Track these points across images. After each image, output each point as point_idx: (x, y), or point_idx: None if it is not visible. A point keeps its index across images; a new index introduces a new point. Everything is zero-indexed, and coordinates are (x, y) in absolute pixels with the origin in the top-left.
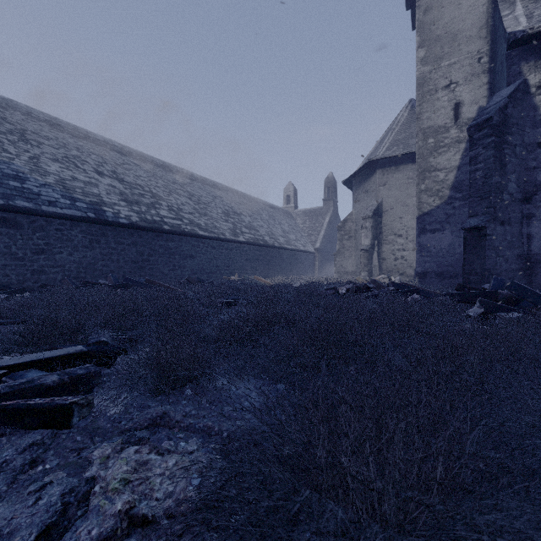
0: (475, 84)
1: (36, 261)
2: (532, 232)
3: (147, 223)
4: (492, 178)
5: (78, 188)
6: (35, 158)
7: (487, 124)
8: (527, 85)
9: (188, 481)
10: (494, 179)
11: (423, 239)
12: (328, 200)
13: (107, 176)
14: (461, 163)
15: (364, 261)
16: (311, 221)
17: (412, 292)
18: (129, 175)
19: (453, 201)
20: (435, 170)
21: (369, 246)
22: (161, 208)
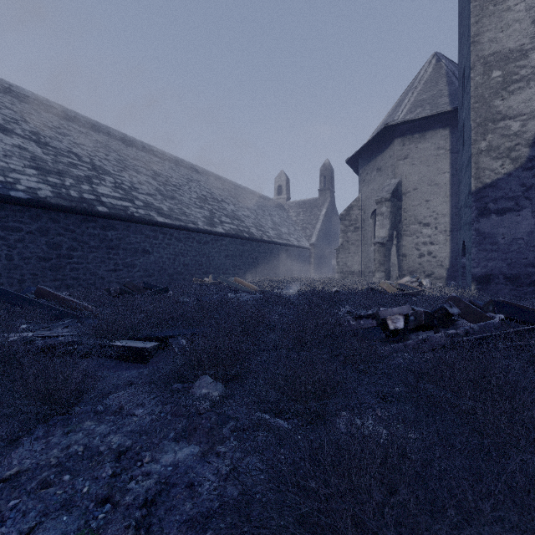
0: None
1: None
2: None
3: (67, 201)
4: None
5: None
6: None
7: None
8: None
9: None
10: None
11: (485, 225)
12: (324, 190)
13: (19, 135)
14: None
15: (380, 258)
16: (305, 214)
17: None
18: (62, 140)
19: None
20: (504, 118)
21: (387, 238)
22: (101, 184)
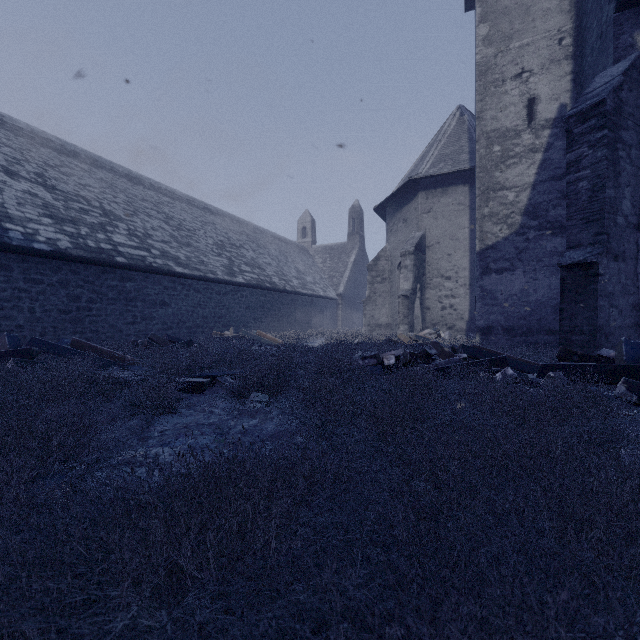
0: (555, 73)
1: None
2: None
3: (87, 252)
4: (605, 191)
5: None
6: None
7: (596, 111)
8: None
9: None
10: (608, 192)
11: (487, 282)
12: (353, 235)
13: (25, 179)
14: (537, 180)
15: (404, 311)
16: (333, 260)
17: (497, 363)
18: (68, 182)
19: (526, 231)
20: (503, 188)
21: (410, 291)
22: (115, 231)
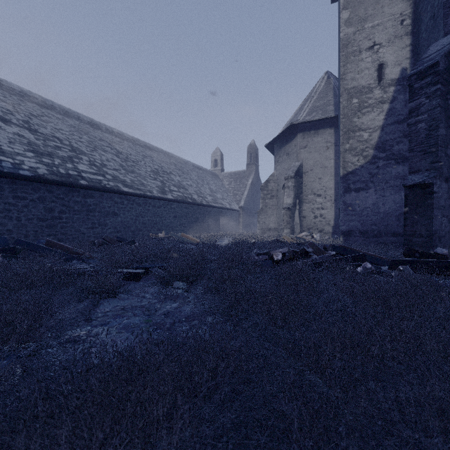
0: (398, 45)
1: None
2: None
3: (58, 177)
4: (438, 130)
5: None
6: None
7: (432, 71)
8: None
9: None
10: (440, 131)
11: (348, 198)
12: (250, 164)
13: (15, 124)
14: (385, 123)
15: (287, 219)
16: (236, 183)
17: (358, 259)
18: (46, 127)
19: (377, 161)
20: (359, 130)
21: (292, 204)
22: (80, 162)
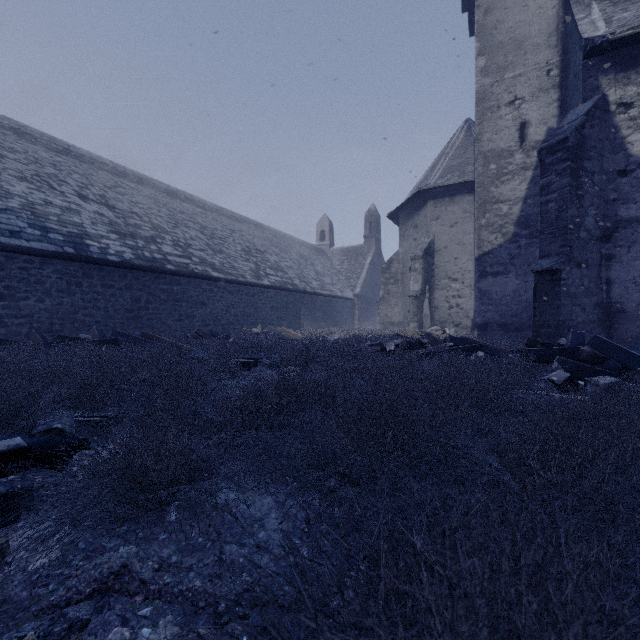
0: (544, 100)
1: None
2: (612, 277)
3: (145, 261)
4: (567, 211)
5: (52, 215)
6: None
7: (561, 146)
8: (607, 102)
9: None
10: (570, 212)
11: (484, 284)
12: (370, 237)
13: (93, 201)
14: (528, 194)
15: (413, 310)
16: (350, 262)
17: (474, 349)
18: (123, 201)
19: (518, 239)
20: (498, 202)
21: (419, 292)
22: (163, 243)
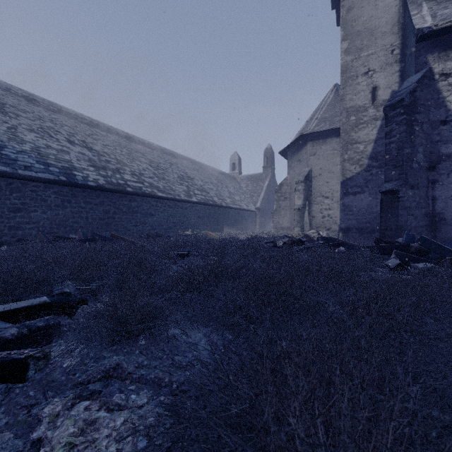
0: (389, 71)
1: (13, 218)
2: (436, 195)
3: (112, 186)
4: (404, 150)
5: (51, 154)
6: (12, 128)
7: (399, 104)
8: (432, 73)
9: (134, 445)
10: (406, 150)
11: (346, 200)
12: (267, 167)
13: (78, 145)
14: (378, 137)
15: (297, 218)
16: (253, 185)
17: (338, 245)
18: (97, 144)
19: (371, 169)
20: (356, 143)
21: (301, 206)
22: (124, 173)
